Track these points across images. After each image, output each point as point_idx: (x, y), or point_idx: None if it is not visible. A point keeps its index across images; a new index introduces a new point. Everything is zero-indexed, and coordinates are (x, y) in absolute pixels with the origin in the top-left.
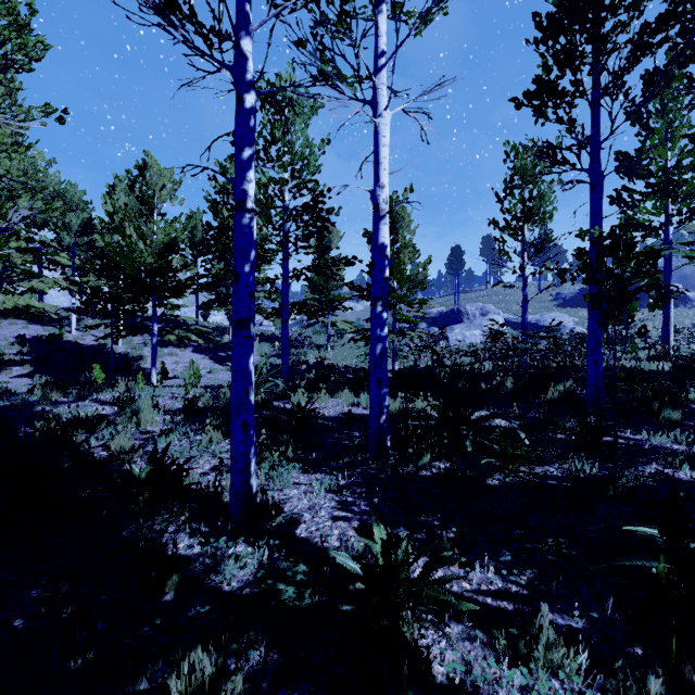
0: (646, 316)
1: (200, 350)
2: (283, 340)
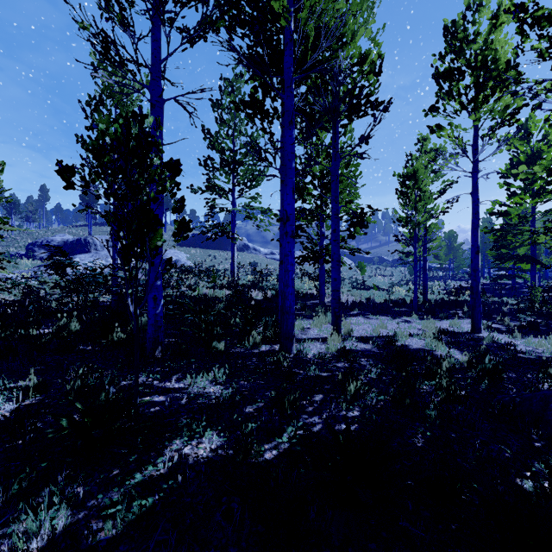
0: (229, 256)
1: None
2: None
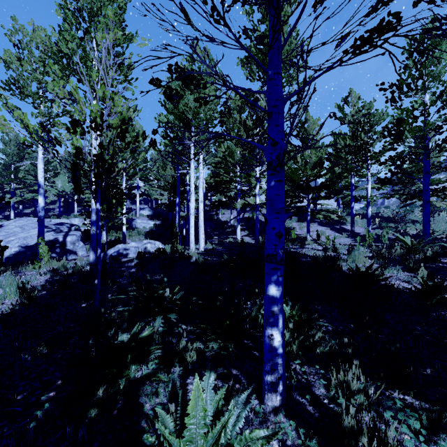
0: None
1: (322, 224)
2: (425, 216)
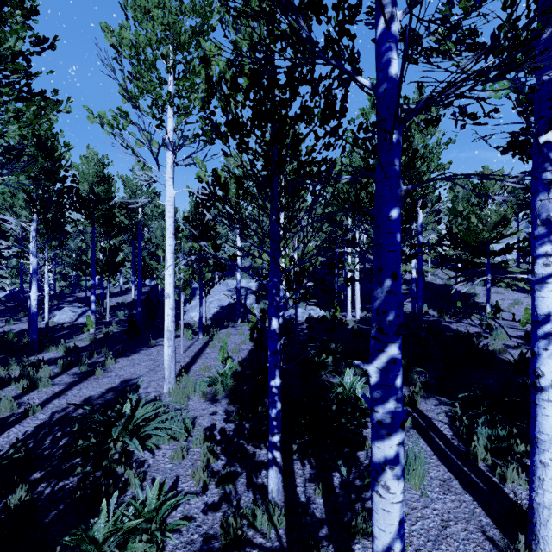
0: None
1: (522, 289)
2: None
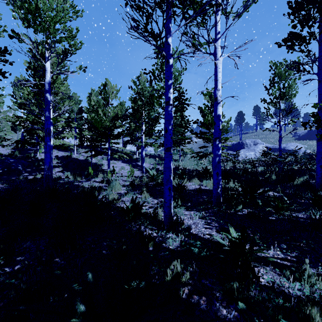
0: None
1: (124, 161)
2: None
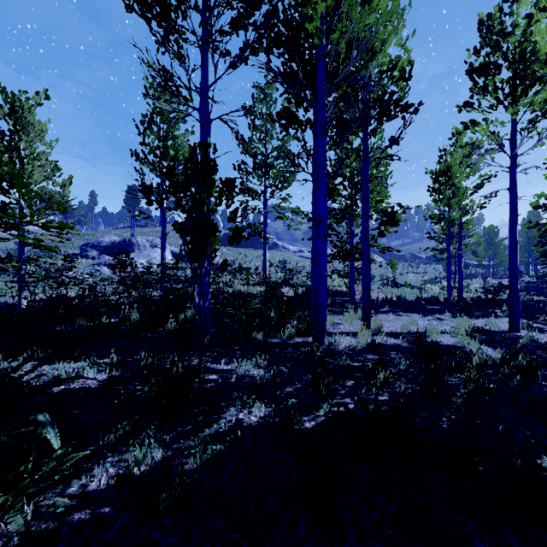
0: (259, 254)
1: None
2: None
